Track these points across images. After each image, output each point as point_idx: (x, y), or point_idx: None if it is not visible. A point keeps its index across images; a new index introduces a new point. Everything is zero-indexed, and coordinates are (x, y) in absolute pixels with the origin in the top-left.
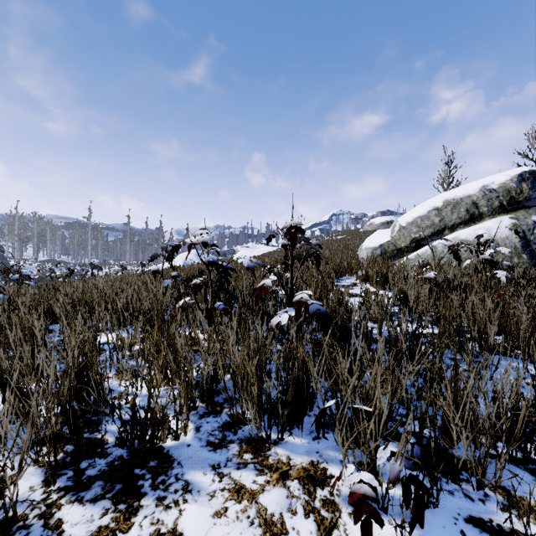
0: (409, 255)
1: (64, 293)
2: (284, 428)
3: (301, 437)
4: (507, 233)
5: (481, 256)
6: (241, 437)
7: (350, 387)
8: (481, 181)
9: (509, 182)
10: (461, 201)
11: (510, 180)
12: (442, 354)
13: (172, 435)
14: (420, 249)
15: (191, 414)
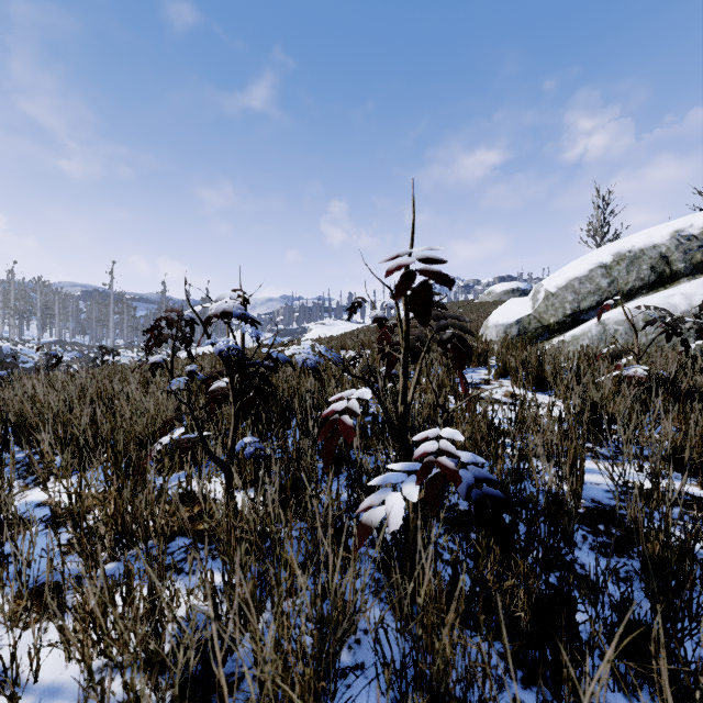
0: (561, 336)
1: None
2: None
3: None
4: None
5: None
6: None
7: None
8: (671, 224)
9: None
10: (642, 254)
11: None
12: None
13: None
14: (580, 327)
15: None
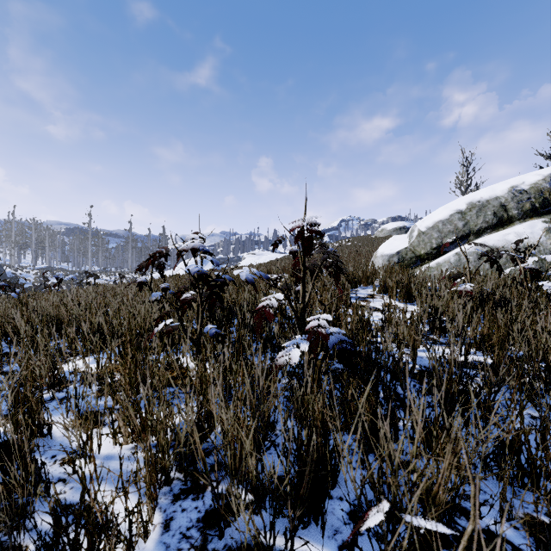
0: (429, 263)
1: (33, 309)
2: (295, 535)
3: (321, 545)
4: (541, 238)
5: (523, 265)
6: (230, 543)
7: (413, 501)
8: (509, 181)
9: (542, 183)
10: (488, 203)
11: (543, 180)
12: (523, 410)
13: (124, 544)
14: (442, 257)
15: (161, 494)
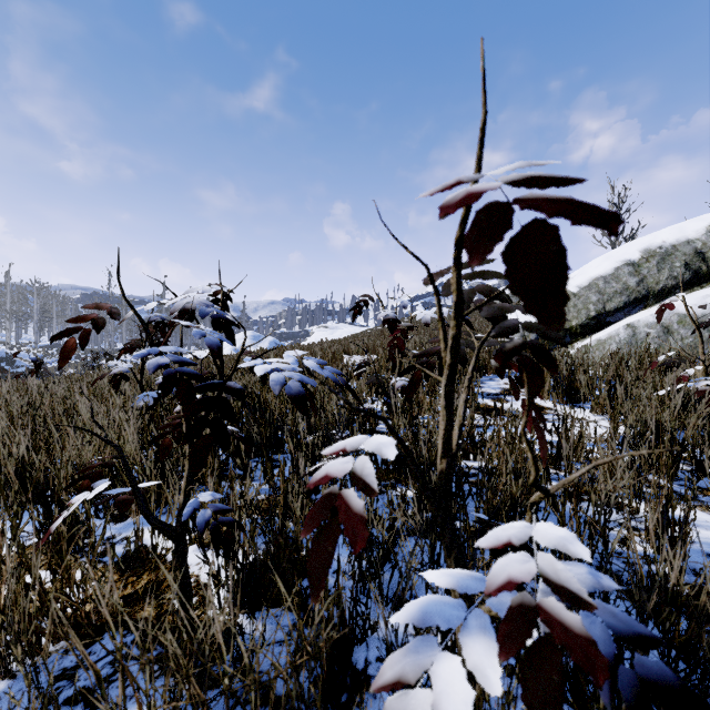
0: (585, 340)
1: None
2: None
3: None
4: None
5: None
6: None
7: None
8: (705, 217)
9: None
10: (675, 250)
11: None
12: None
13: None
14: (605, 330)
15: None
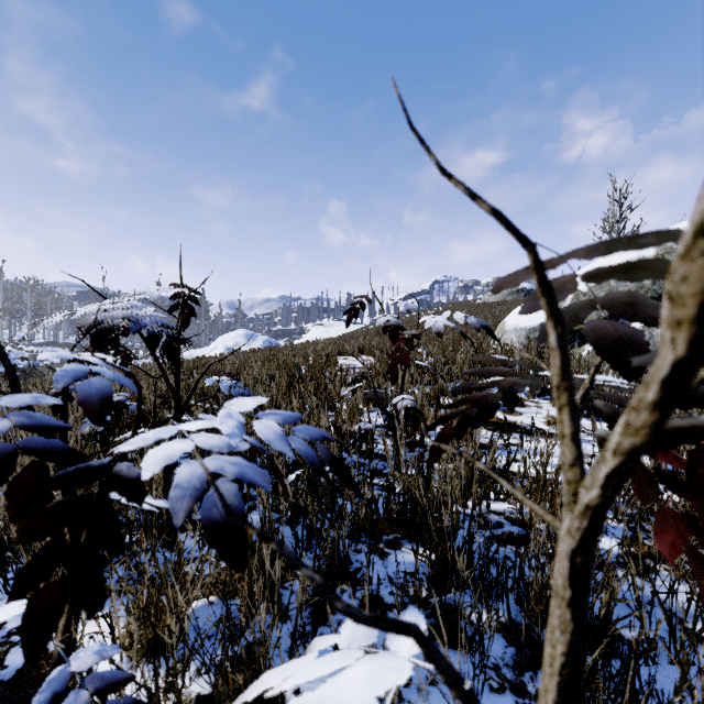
0: None
1: None
2: None
3: None
4: None
5: None
6: None
7: None
8: None
9: None
10: None
11: None
12: None
13: None
14: None
15: None
